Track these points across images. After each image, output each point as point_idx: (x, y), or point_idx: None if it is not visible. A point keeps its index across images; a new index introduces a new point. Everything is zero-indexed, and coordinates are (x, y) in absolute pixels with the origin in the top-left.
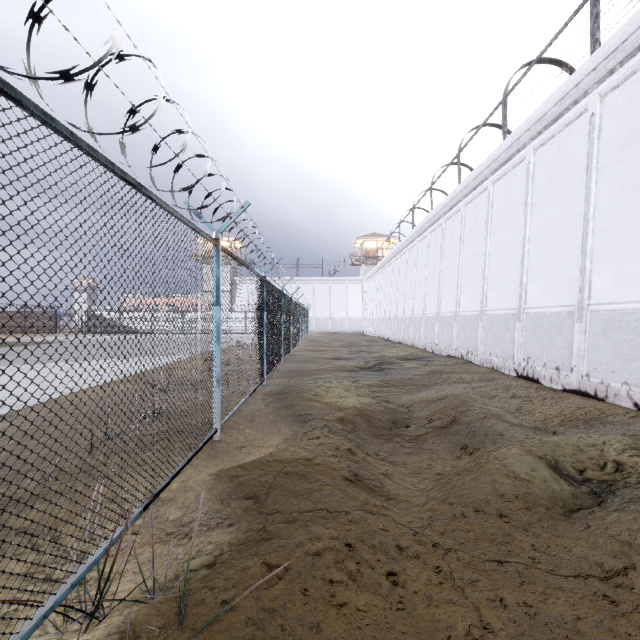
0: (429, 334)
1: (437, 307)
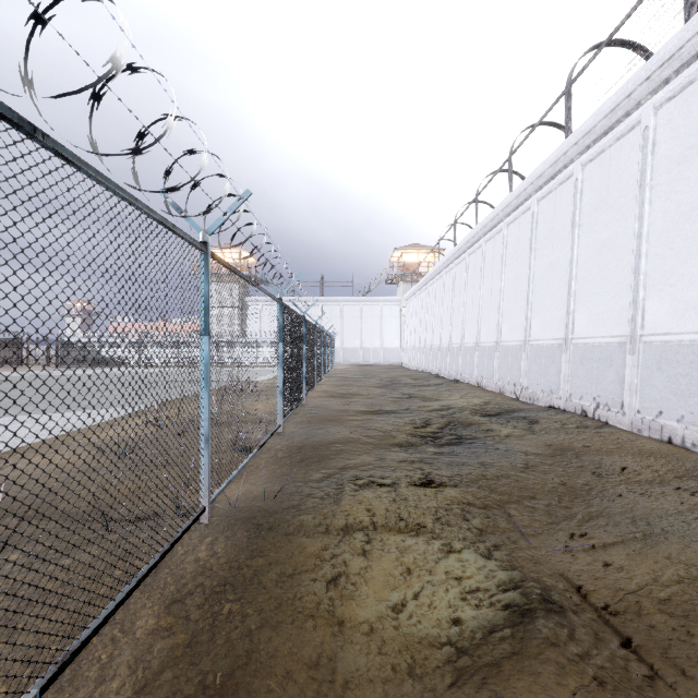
0: (509, 371)
1: (524, 331)
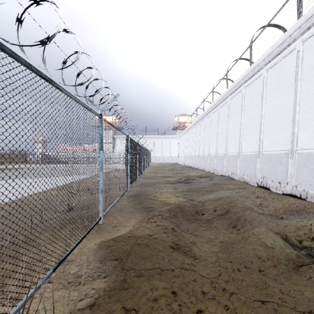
0: (211, 164)
1: (216, 151)
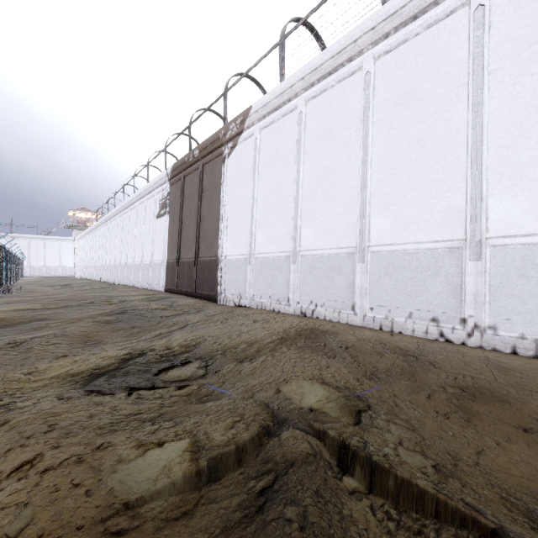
0: (100, 273)
1: (102, 262)
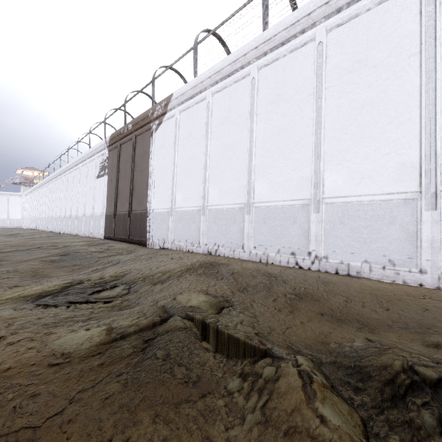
0: (46, 224)
1: (48, 214)
